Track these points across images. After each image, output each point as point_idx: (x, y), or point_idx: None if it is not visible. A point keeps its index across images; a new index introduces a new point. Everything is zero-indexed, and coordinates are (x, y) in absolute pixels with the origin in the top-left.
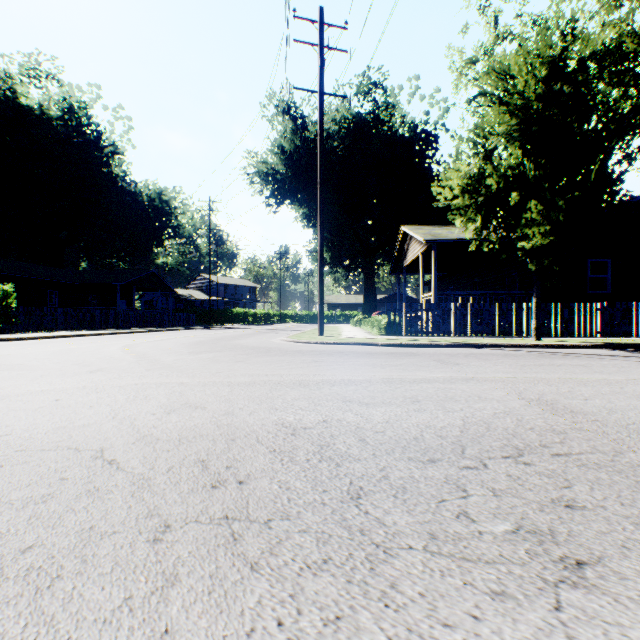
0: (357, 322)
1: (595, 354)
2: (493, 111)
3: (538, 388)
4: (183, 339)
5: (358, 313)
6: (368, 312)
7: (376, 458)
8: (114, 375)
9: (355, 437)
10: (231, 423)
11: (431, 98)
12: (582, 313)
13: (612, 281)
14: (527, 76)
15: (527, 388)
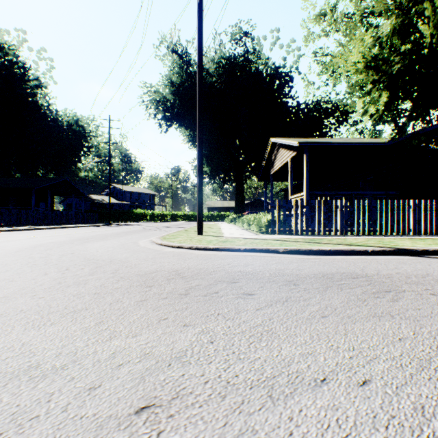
0: (231, 220)
1: None
2: None
3: None
4: (34, 240)
5: (230, 214)
6: (239, 212)
7: None
8: None
9: None
10: None
11: (288, 47)
12: None
13: None
14: None
15: None
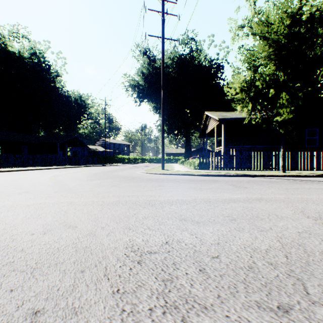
0: (181, 162)
1: (322, 181)
2: (259, 44)
3: (311, 207)
4: (88, 171)
5: (182, 158)
6: (187, 157)
7: (223, 305)
8: (31, 196)
9: (195, 266)
10: (89, 246)
11: (220, 46)
12: (305, 157)
13: (319, 140)
14: (278, 24)
15: (304, 207)
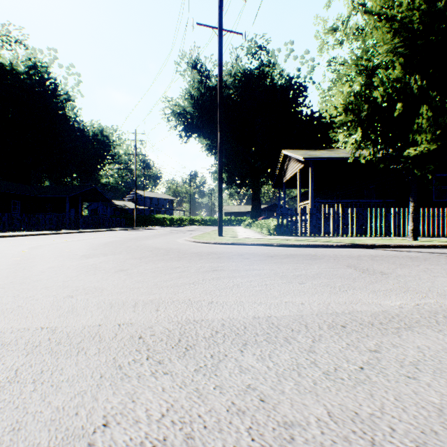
0: (247, 225)
1: None
2: (378, 30)
3: None
4: (100, 239)
5: (247, 218)
6: (255, 217)
7: None
8: None
9: None
10: None
11: (302, 58)
12: (440, 217)
13: None
14: None
15: None
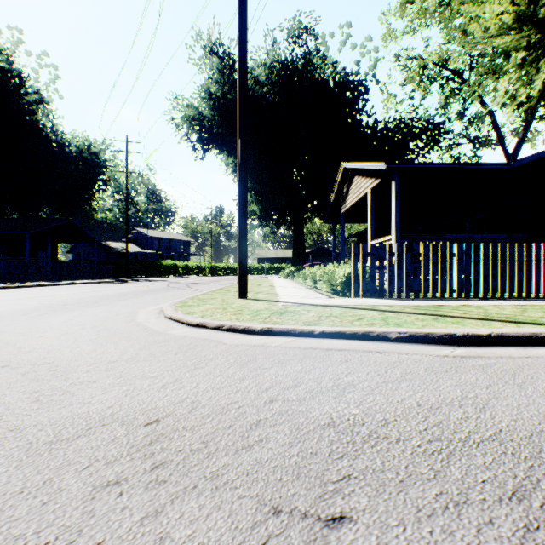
0: (288, 274)
1: None
2: None
3: None
4: None
5: (286, 266)
6: (297, 264)
7: None
8: None
9: None
10: None
11: (362, 47)
12: None
13: None
14: None
15: None
